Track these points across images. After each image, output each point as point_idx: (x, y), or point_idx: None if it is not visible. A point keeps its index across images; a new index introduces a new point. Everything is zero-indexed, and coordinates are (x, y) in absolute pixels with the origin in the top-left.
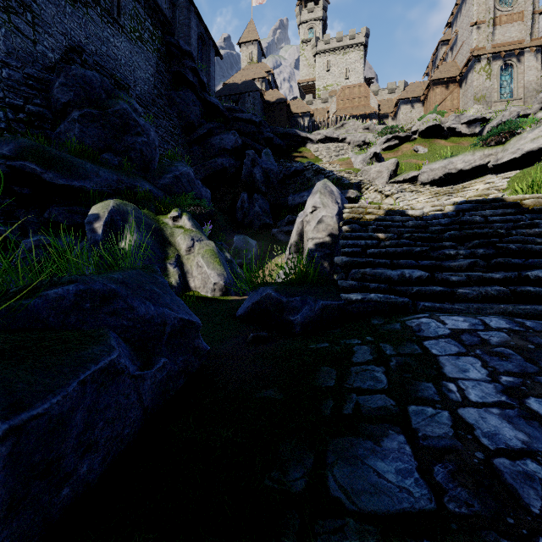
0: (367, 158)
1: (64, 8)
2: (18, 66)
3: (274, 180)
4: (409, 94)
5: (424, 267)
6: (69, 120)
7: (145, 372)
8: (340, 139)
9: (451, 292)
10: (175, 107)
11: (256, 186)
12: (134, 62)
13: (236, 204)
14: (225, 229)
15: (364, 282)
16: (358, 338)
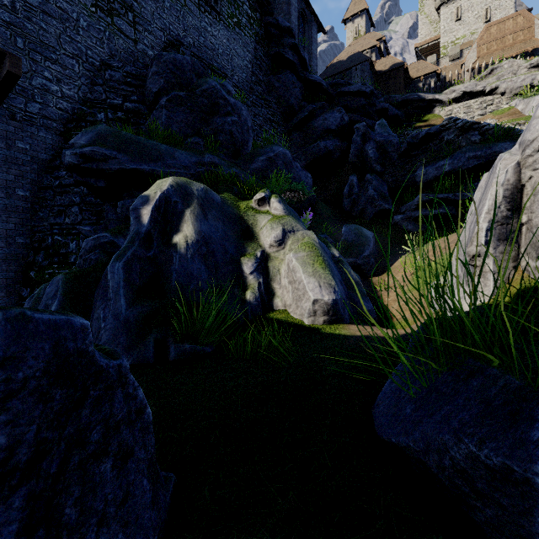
0: None
1: (163, 3)
2: (119, 66)
3: (394, 154)
4: None
5: None
6: (156, 108)
7: None
8: (486, 91)
9: None
10: (274, 93)
11: (367, 167)
12: (231, 50)
13: (342, 191)
14: (330, 221)
15: None
16: None
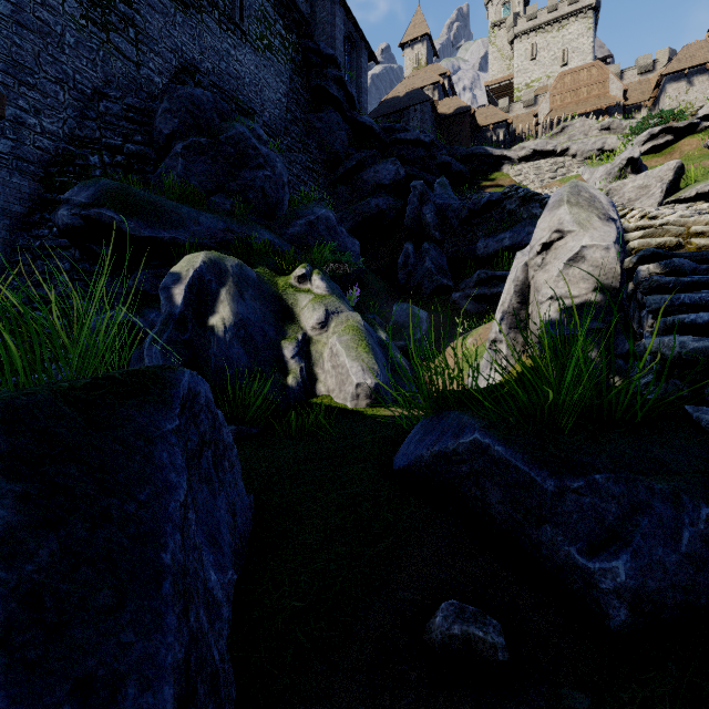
0: (614, 170)
1: (174, 18)
2: (117, 96)
3: (454, 221)
4: (683, 63)
5: None
6: (170, 155)
7: None
8: (557, 151)
9: None
10: (314, 135)
11: (425, 233)
12: (261, 79)
13: (397, 261)
14: (381, 297)
15: None
16: None
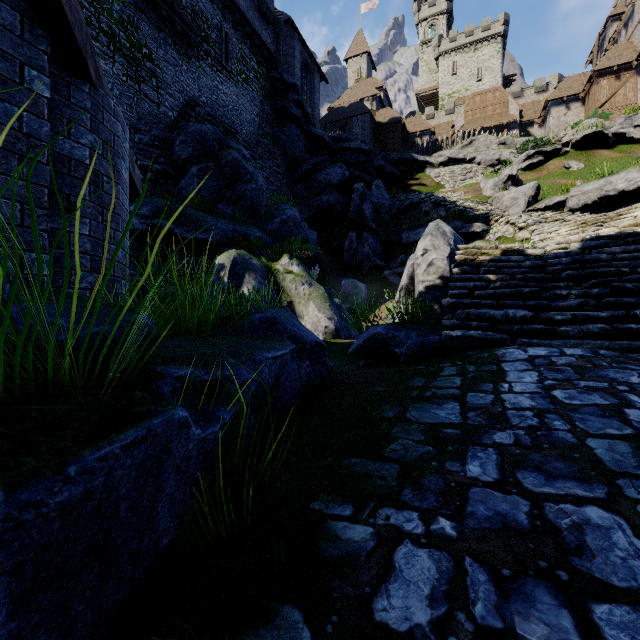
0: (499, 183)
1: (181, 67)
2: (146, 130)
3: (386, 216)
4: (563, 92)
5: (531, 307)
6: (189, 176)
7: (301, 364)
8: (467, 159)
9: (553, 330)
10: (279, 145)
11: (365, 224)
12: (240, 105)
13: (343, 244)
14: (332, 273)
15: (468, 321)
16: (450, 363)
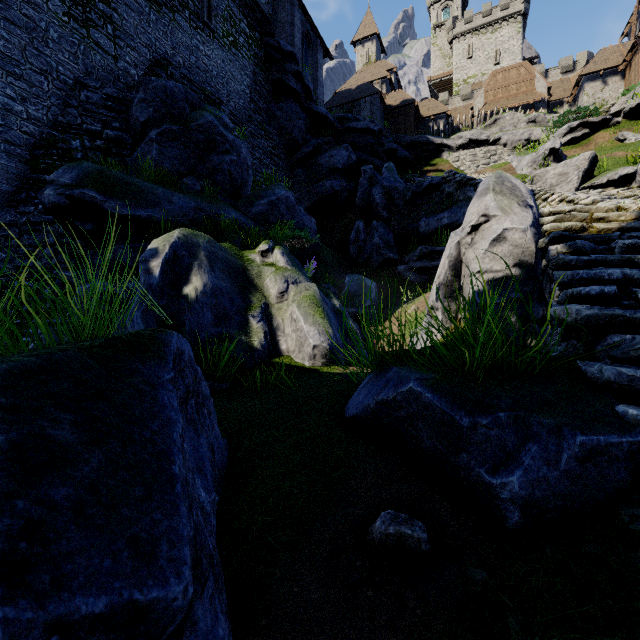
0: (538, 158)
1: (148, 16)
2: (96, 86)
3: (400, 202)
4: (599, 65)
5: None
6: (145, 141)
7: None
8: (490, 141)
9: None
10: (275, 123)
11: (374, 212)
12: (227, 72)
13: (349, 236)
14: (335, 269)
15: None
16: None
